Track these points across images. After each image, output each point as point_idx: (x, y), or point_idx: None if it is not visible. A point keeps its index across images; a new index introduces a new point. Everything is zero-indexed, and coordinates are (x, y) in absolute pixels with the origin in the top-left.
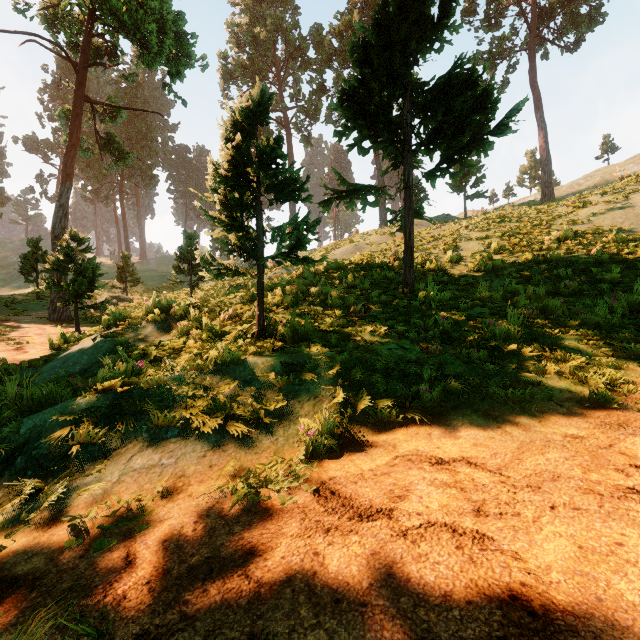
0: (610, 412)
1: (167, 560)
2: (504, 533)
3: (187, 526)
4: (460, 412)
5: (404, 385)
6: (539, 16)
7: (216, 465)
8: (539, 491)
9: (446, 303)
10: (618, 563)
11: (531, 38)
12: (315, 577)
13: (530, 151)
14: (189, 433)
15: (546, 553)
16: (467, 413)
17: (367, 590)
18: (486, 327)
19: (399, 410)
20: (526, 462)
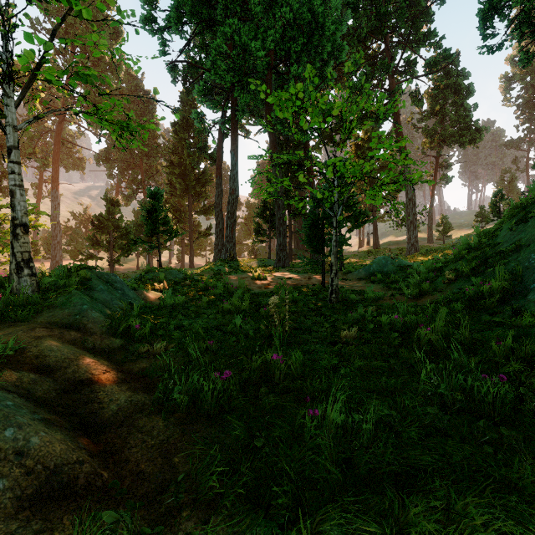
0: None
1: None
2: None
3: None
4: None
5: None
6: None
7: None
8: None
9: None
10: None
11: None
12: None
13: None
14: None
15: None
16: None
17: None
18: None
19: None
20: None
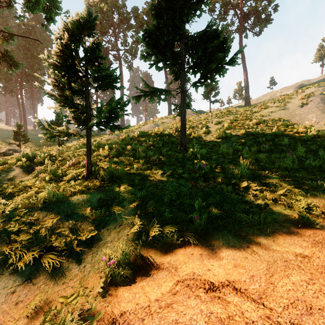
0: (315, 231)
1: None
2: None
3: None
4: (220, 232)
5: (182, 213)
6: (243, 16)
7: (22, 301)
8: None
9: (204, 156)
10: None
11: (240, 26)
12: None
13: (238, 82)
14: (6, 267)
15: None
16: (224, 233)
17: None
18: (228, 170)
19: (179, 232)
20: (279, 287)
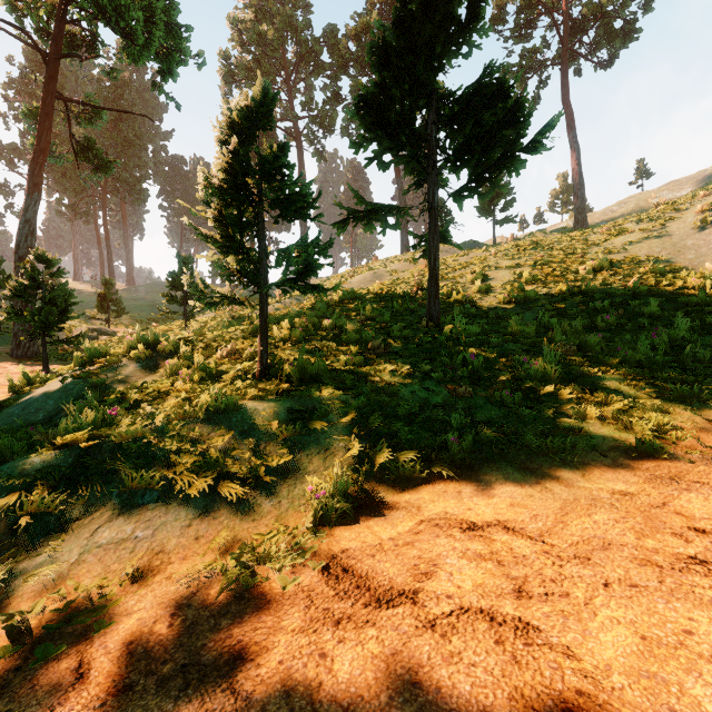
0: (660, 463)
1: (131, 671)
2: (552, 621)
3: (161, 620)
4: (493, 465)
5: (430, 434)
6: (572, 28)
7: (204, 537)
8: (589, 563)
9: (475, 338)
10: (690, 659)
11: (563, 52)
12: (321, 690)
13: (562, 174)
14: (171, 497)
15: (604, 647)
16: (501, 466)
17: (386, 707)
18: (520, 366)
19: (424, 463)
20: (571, 526)
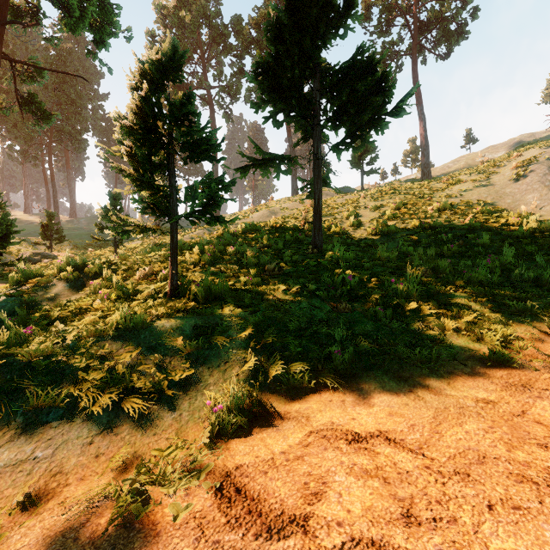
0: (510, 371)
1: None
2: None
3: None
4: (371, 374)
5: (316, 347)
6: (420, 28)
7: (104, 454)
8: (469, 480)
9: (351, 263)
10: None
11: (414, 45)
12: None
13: (412, 138)
14: (76, 413)
15: None
16: (378, 375)
17: None
18: (388, 285)
19: (312, 373)
20: (446, 437)
